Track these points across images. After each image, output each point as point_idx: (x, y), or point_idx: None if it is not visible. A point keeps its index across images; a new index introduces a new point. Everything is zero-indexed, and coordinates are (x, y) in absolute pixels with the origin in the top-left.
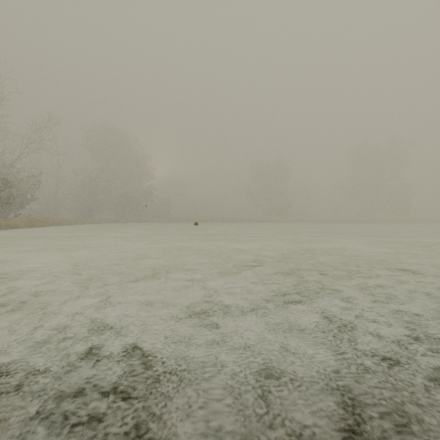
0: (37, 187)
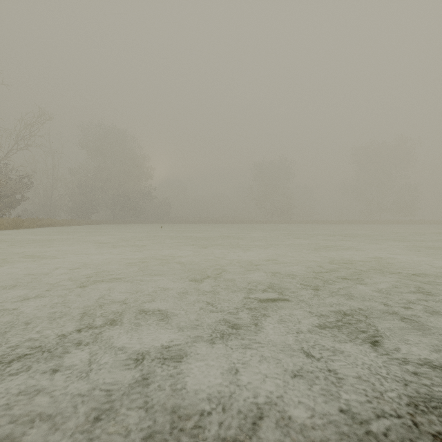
0: (28, 186)
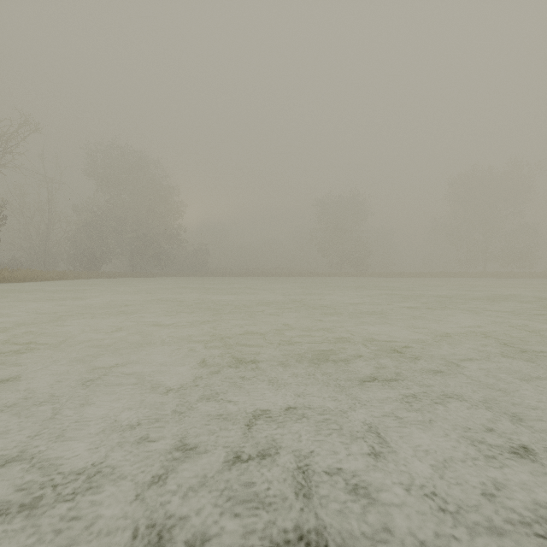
0: (2, 224)
